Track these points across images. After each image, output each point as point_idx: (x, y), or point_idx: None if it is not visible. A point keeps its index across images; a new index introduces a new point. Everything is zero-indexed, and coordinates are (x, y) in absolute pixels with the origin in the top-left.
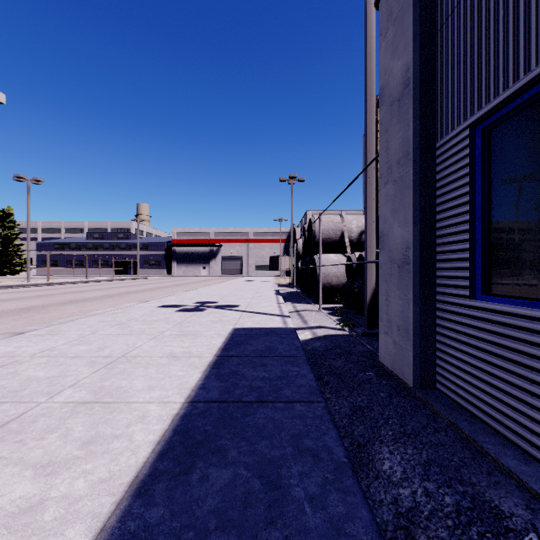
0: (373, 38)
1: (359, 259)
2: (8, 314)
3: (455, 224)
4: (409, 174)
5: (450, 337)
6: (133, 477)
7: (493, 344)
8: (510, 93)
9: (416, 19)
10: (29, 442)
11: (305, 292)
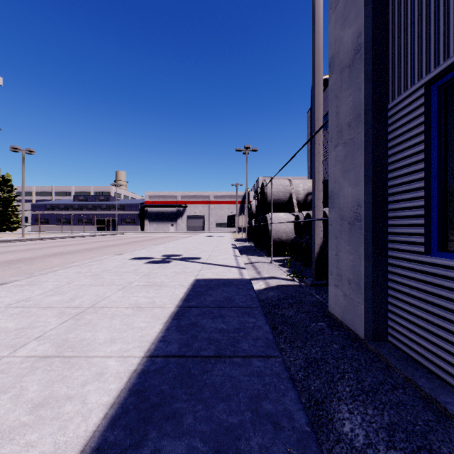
0: (320, 18)
1: (306, 217)
2: None
3: (408, 181)
4: (361, 135)
5: (403, 292)
6: (79, 451)
7: (453, 302)
8: None
9: None
10: None
11: (258, 246)
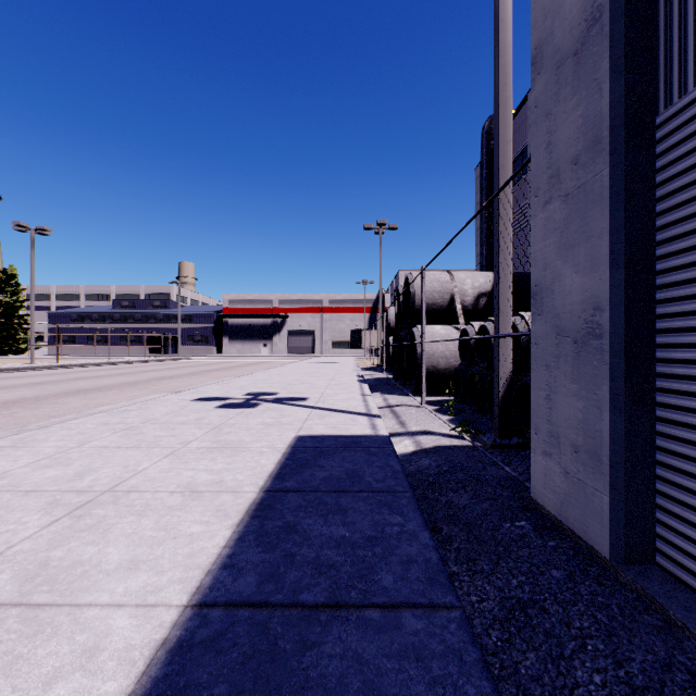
0: None
1: (480, 332)
2: None
3: None
4: (602, 176)
5: (693, 475)
6: None
7: None
8: None
9: None
10: None
11: (400, 378)
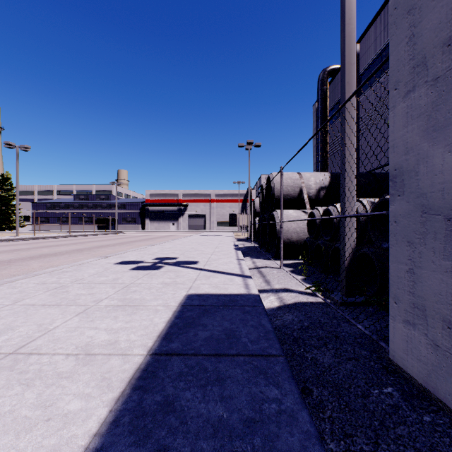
0: None
1: (325, 214)
2: None
3: None
4: None
5: None
6: None
7: None
8: None
9: None
10: None
11: (263, 247)
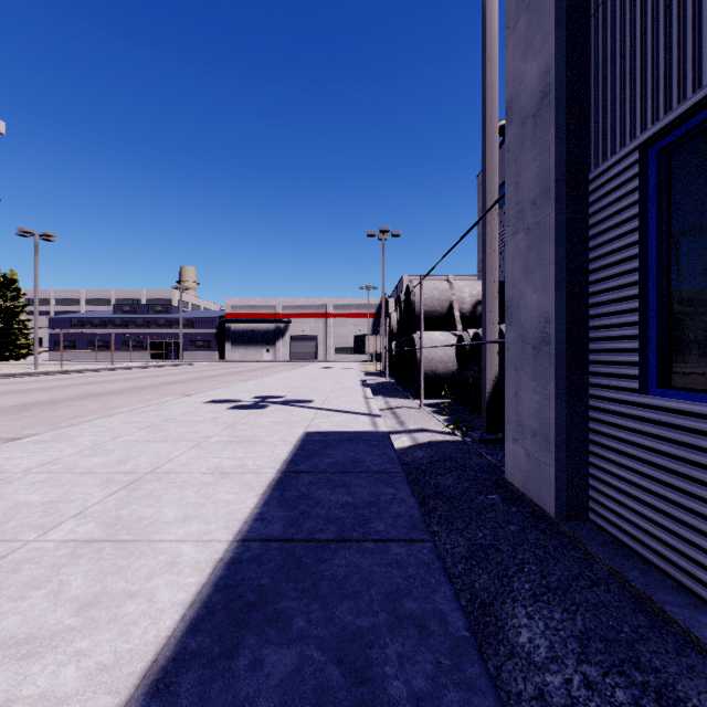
0: (494, 38)
1: (475, 339)
2: (5, 412)
3: (617, 287)
4: (550, 218)
5: (610, 448)
6: (150, 661)
7: (676, 460)
8: (703, 94)
9: (560, 0)
10: (3, 604)
11: (401, 383)
